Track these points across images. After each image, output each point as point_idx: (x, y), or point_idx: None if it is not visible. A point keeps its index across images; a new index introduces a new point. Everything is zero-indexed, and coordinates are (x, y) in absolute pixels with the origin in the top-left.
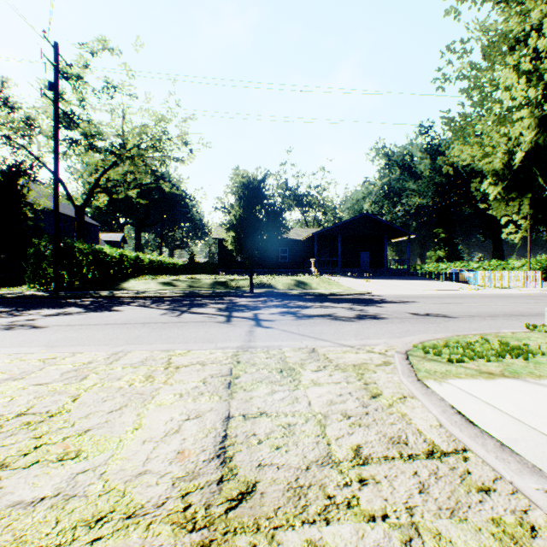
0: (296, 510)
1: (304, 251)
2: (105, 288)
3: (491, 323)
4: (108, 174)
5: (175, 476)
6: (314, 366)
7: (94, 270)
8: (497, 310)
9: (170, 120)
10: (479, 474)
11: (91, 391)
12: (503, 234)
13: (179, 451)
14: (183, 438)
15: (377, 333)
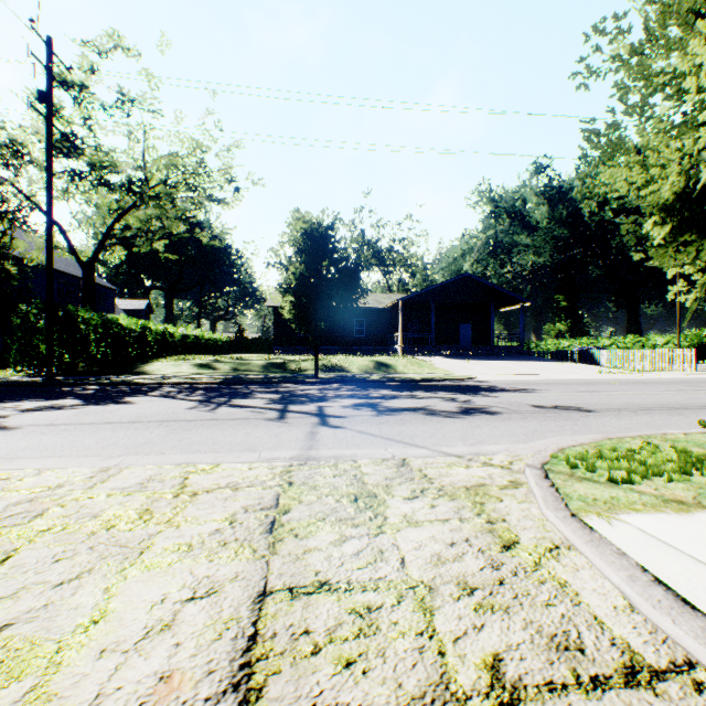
0: None
1: (387, 324)
2: (120, 372)
3: (646, 419)
4: (126, 220)
5: None
6: (406, 489)
7: (105, 348)
8: (649, 401)
9: (208, 147)
10: None
11: (39, 542)
12: (669, 295)
13: (162, 676)
14: (176, 642)
15: (493, 435)
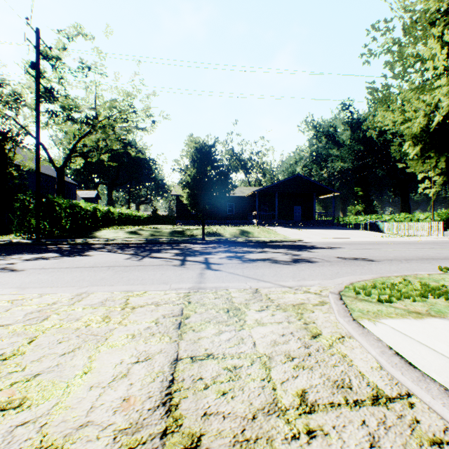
0: None
1: (247, 206)
2: (80, 236)
3: (407, 266)
4: (84, 141)
5: (118, 428)
6: (257, 306)
7: (71, 221)
8: (411, 255)
9: (135, 95)
10: (429, 424)
11: (48, 333)
12: (420, 189)
13: (124, 398)
14: (130, 382)
15: (311, 275)
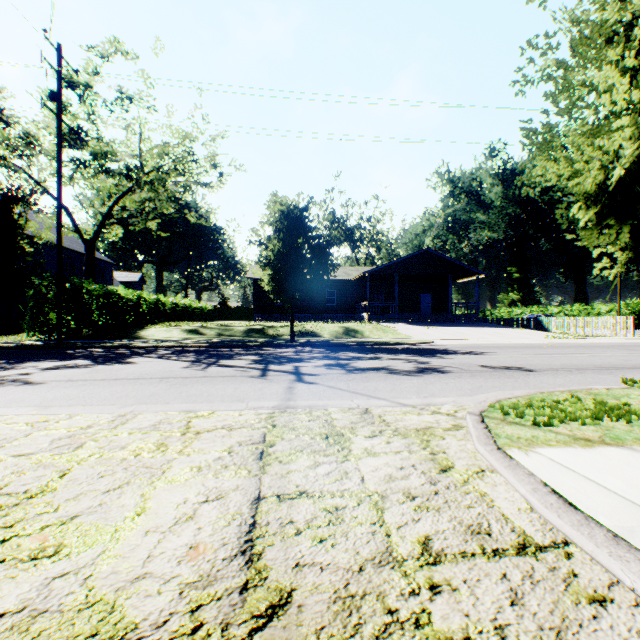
0: (345, 632)
1: (355, 293)
2: (119, 337)
3: (579, 378)
4: (123, 202)
5: (184, 581)
6: (367, 430)
7: (106, 315)
8: (585, 362)
9: (196, 137)
10: (589, 578)
11: (85, 464)
12: (596, 270)
13: (191, 546)
14: (198, 526)
15: (443, 390)
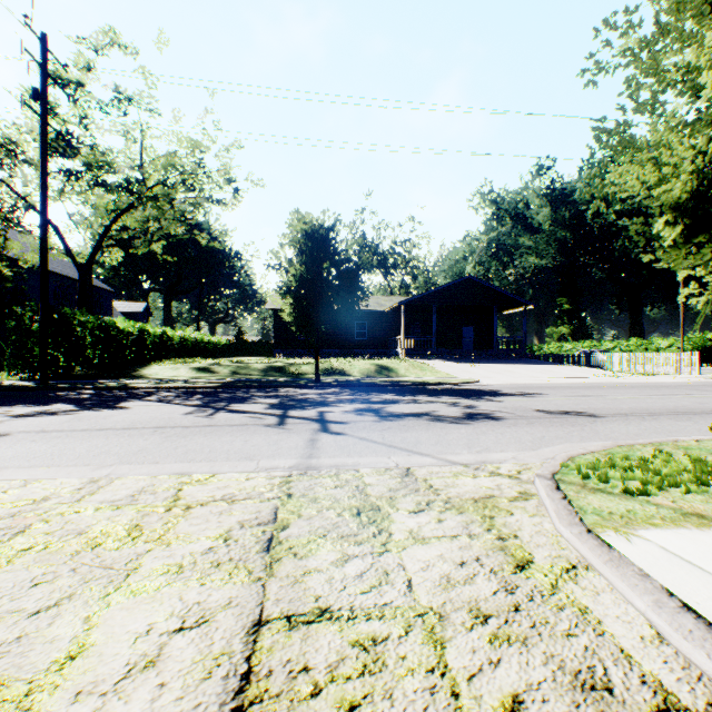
0: None
1: (388, 326)
2: (117, 375)
3: (655, 425)
4: (123, 221)
5: None
6: (411, 502)
7: (102, 351)
8: (656, 406)
9: (207, 147)
10: None
11: (17, 563)
12: (680, 297)
13: None
14: (160, 682)
15: (499, 442)
